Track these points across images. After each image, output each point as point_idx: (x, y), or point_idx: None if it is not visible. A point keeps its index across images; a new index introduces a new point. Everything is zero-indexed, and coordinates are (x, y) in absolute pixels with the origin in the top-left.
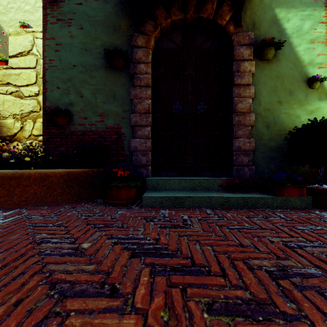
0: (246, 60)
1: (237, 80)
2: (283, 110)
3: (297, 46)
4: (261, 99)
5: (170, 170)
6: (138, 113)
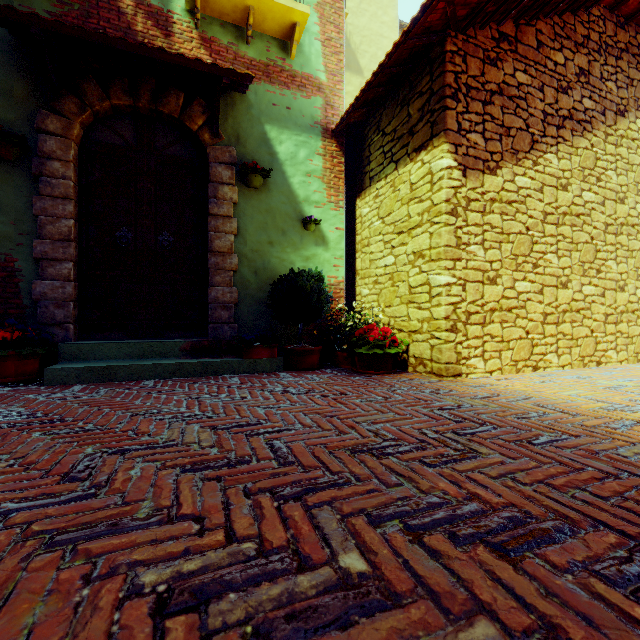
0: (226, 184)
1: (213, 209)
2: (275, 253)
3: (291, 177)
4: (247, 237)
5: (113, 331)
6: (49, 239)
